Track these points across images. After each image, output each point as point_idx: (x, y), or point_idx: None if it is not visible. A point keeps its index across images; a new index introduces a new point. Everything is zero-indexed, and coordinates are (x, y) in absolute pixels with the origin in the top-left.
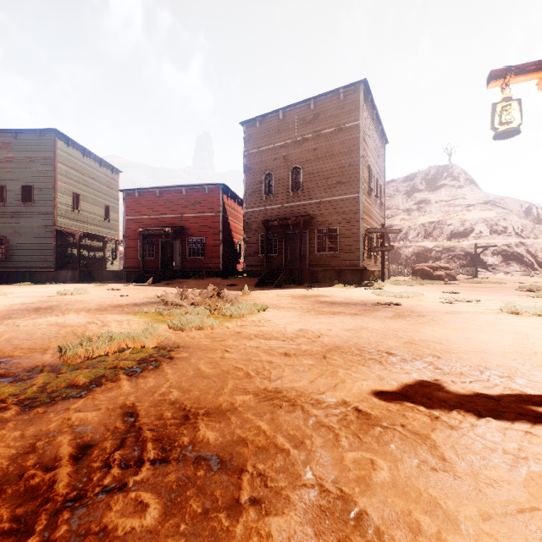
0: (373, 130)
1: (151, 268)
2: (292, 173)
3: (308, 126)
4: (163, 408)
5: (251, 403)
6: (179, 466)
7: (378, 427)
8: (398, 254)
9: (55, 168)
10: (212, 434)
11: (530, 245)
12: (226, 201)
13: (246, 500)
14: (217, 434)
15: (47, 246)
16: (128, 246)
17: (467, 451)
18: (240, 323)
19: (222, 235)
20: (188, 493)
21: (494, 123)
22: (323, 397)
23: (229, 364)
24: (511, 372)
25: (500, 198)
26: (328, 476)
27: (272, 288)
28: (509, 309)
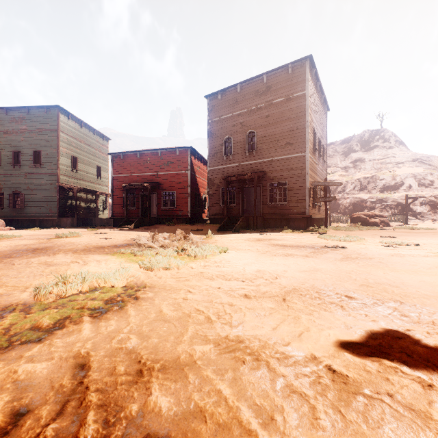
0: (317, 99)
1: (133, 216)
2: (248, 136)
3: (261, 97)
4: (117, 359)
5: (212, 355)
6: None
7: (361, 396)
8: (337, 204)
9: (58, 137)
10: (165, 400)
11: None
12: (193, 161)
13: None
14: (171, 399)
15: (52, 199)
16: (115, 198)
17: None
18: (204, 263)
19: (190, 189)
20: None
21: None
22: (289, 349)
23: (190, 306)
24: None
25: (426, 156)
26: None
27: (231, 232)
28: None
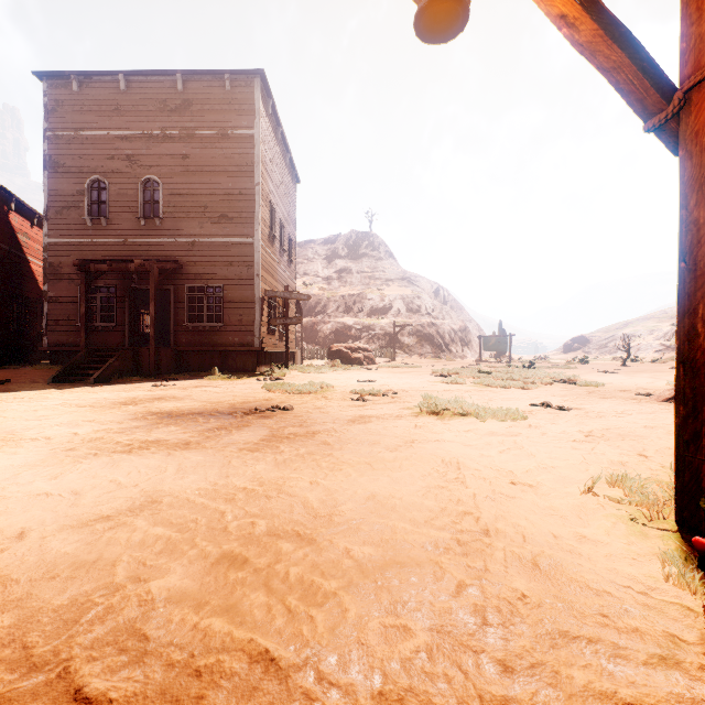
0: (278, 155)
1: None
2: (145, 187)
3: (174, 116)
4: None
5: None
6: None
7: None
8: (315, 331)
9: None
10: None
11: (439, 326)
12: (4, 216)
13: None
14: None
15: None
16: None
17: None
18: None
19: None
20: None
21: None
22: None
23: None
24: None
25: (415, 276)
26: None
27: (84, 385)
28: (429, 408)
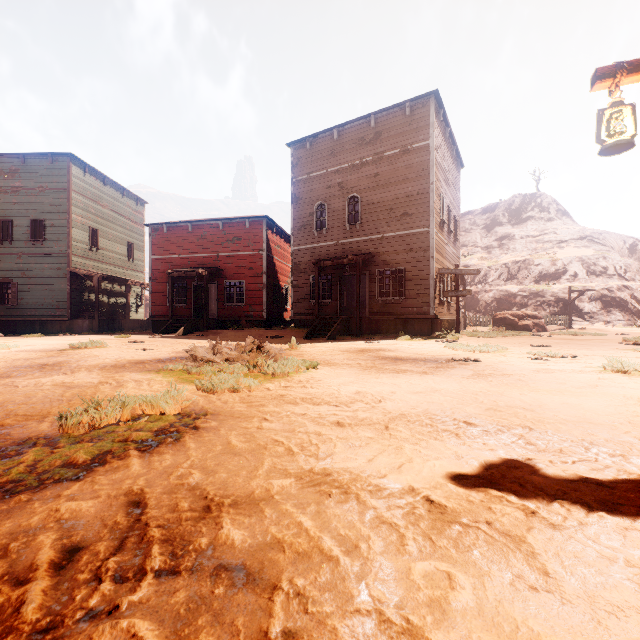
0: (446, 152)
1: (182, 316)
2: (349, 203)
3: (368, 147)
4: (178, 496)
5: (292, 489)
6: (191, 579)
7: (457, 524)
8: (476, 300)
9: (69, 199)
10: (238, 533)
11: (636, 288)
12: (270, 237)
13: (278, 634)
14: (245, 532)
15: (61, 291)
16: (155, 290)
17: (576, 562)
18: (285, 383)
19: (265, 277)
20: (200, 621)
21: (600, 134)
22: (385, 482)
23: (267, 437)
24: (624, 449)
25: (598, 233)
26: (389, 597)
27: (324, 340)
28: (614, 367)
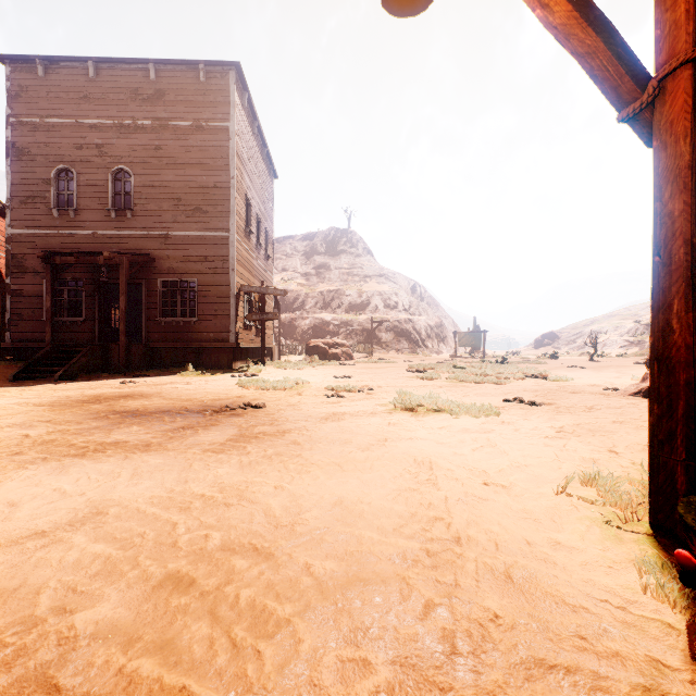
0: (255, 150)
1: None
2: (115, 178)
3: (146, 106)
4: None
5: None
6: None
7: None
8: (293, 327)
9: None
10: None
11: (416, 322)
12: None
13: None
14: None
15: None
16: None
17: None
18: None
19: None
20: None
21: None
22: None
23: None
24: None
25: (392, 273)
26: None
27: (48, 382)
28: (404, 404)
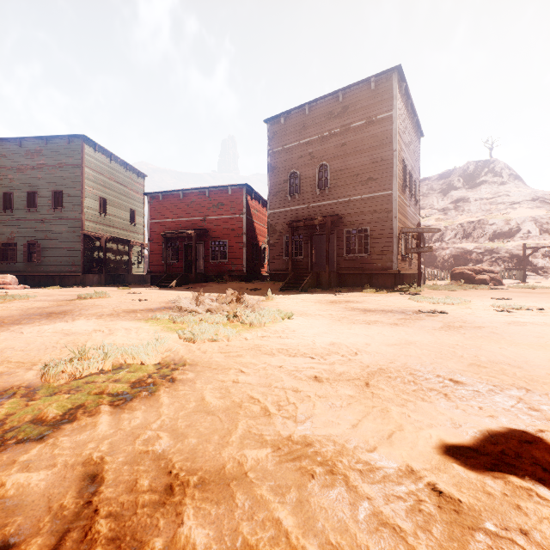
0: (408, 122)
1: (174, 271)
2: (319, 170)
3: (336, 120)
4: (140, 468)
5: (269, 464)
6: None
7: (481, 533)
8: (433, 256)
9: (82, 174)
10: (201, 533)
11: None
12: (250, 202)
13: None
14: (210, 531)
15: (75, 250)
16: (152, 249)
17: None
18: (261, 333)
19: (245, 237)
20: None
21: None
22: (376, 457)
23: (242, 392)
24: None
25: (549, 194)
26: None
27: (297, 292)
28: None
